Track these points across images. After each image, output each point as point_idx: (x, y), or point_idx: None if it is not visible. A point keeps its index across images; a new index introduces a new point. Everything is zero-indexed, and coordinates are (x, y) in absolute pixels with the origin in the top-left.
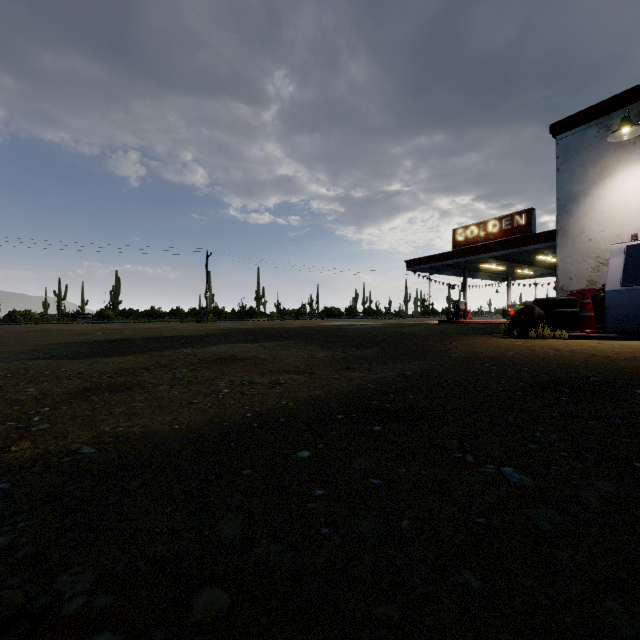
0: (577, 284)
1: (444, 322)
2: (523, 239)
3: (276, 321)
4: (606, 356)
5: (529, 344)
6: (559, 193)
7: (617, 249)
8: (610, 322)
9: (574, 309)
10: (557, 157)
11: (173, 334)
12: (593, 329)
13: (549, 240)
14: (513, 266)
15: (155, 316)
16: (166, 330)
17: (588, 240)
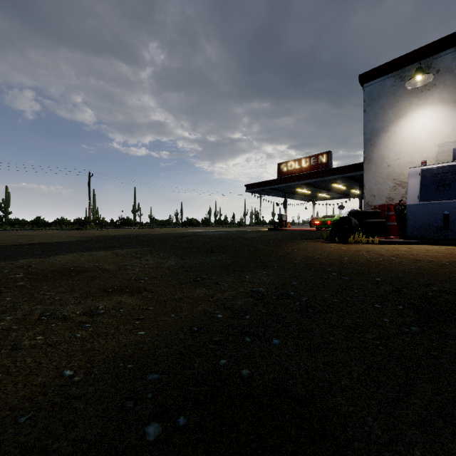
0: (379, 200)
1: (272, 229)
2: (325, 171)
3: (146, 229)
4: (429, 261)
5: (354, 249)
6: (365, 129)
7: (414, 172)
8: (410, 230)
9: (380, 219)
10: (364, 101)
11: (41, 241)
12: (396, 236)
13: (342, 173)
14: (317, 191)
15: (40, 225)
16: (38, 237)
17: (387, 166)
